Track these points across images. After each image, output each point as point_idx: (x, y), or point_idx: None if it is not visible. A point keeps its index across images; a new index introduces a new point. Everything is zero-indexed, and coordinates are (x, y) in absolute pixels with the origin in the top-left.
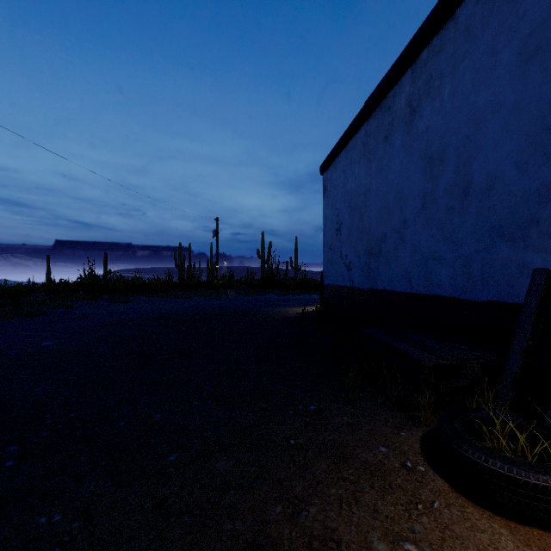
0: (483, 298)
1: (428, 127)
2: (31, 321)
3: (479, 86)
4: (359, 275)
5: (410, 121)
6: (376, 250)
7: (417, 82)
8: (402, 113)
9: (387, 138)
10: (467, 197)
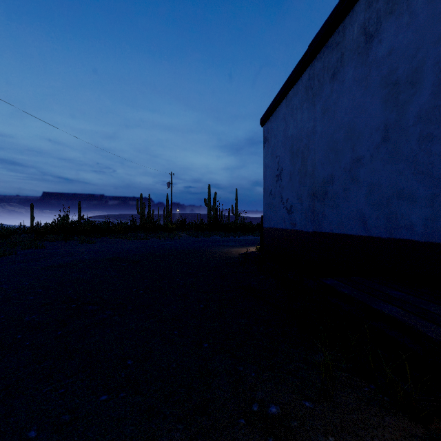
0: None
1: (391, 50)
2: None
3: None
4: (301, 218)
5: (365, 50)
6: (321, 192)
7: (375, 4)
8: (354, 44)
9: (335, 75)
10: None
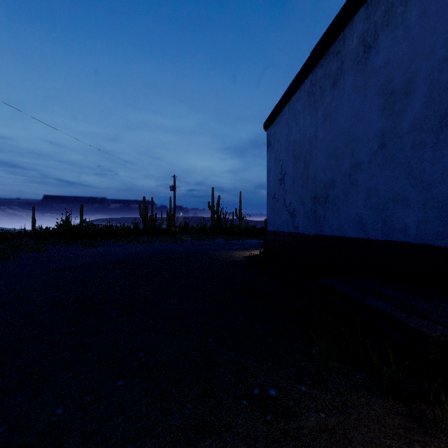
0: None
1: (387, 61)
2: (1, 264)
3: None
4: (304, 221)
5: (363, 60)
6: (323, 196)
7: (372, 16)
8: (354, 53)
9: (336, 83)
10: (444, 129)
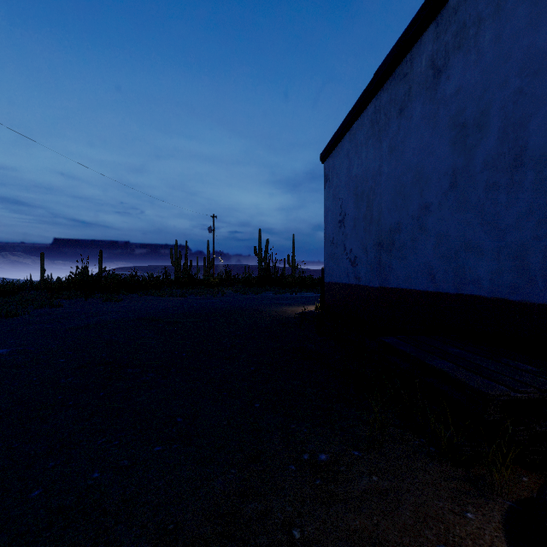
0: (546, 299)
1: (459, 88)
2: (8, 322)
3: (540, 20)
4: (366, 271)
5: (433, 86)
6: (388, 242)
7: (443, 36)
8: (422, 77)
9: (403, 110)
10: (519, 168)
